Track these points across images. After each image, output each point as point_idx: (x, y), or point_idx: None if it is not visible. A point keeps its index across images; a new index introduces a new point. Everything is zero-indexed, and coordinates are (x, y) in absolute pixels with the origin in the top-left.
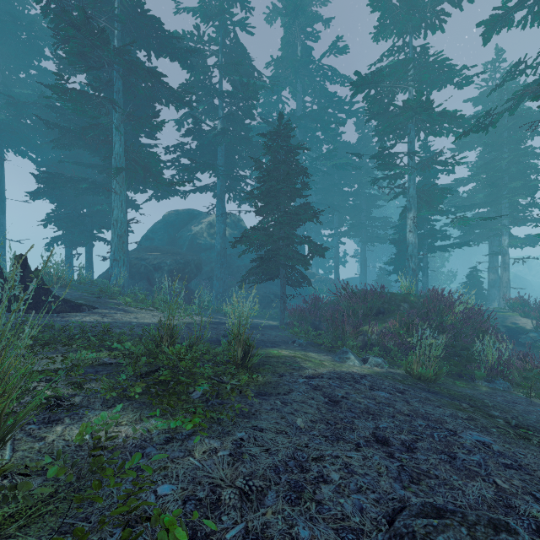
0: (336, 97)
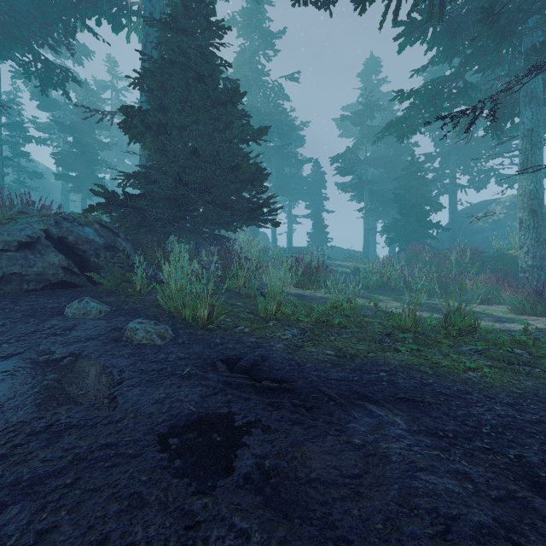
0: None
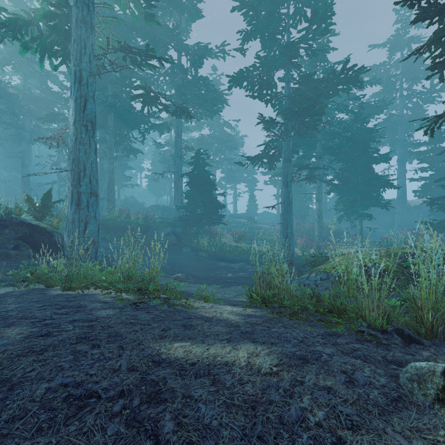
0: (413, 93)
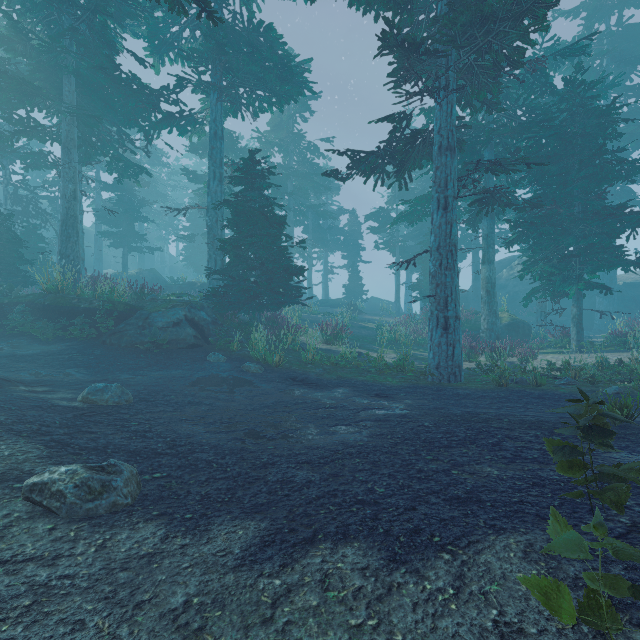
0: (634, 86)
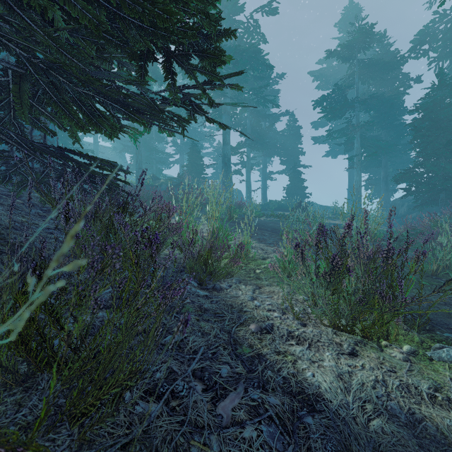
0: None
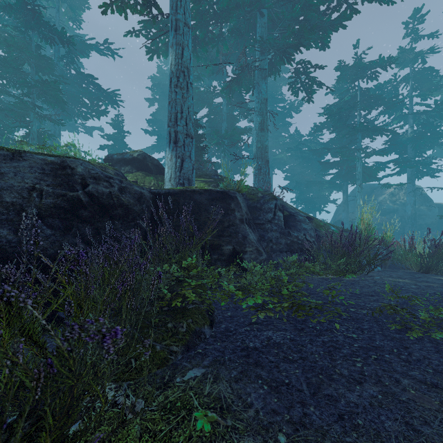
0: None
